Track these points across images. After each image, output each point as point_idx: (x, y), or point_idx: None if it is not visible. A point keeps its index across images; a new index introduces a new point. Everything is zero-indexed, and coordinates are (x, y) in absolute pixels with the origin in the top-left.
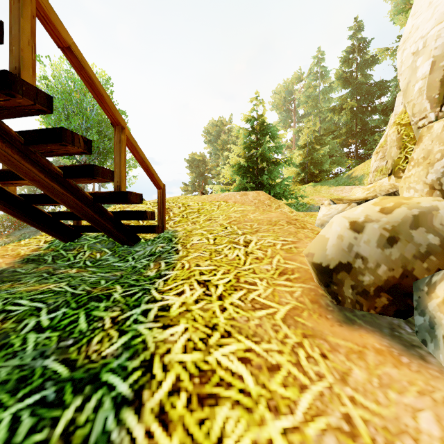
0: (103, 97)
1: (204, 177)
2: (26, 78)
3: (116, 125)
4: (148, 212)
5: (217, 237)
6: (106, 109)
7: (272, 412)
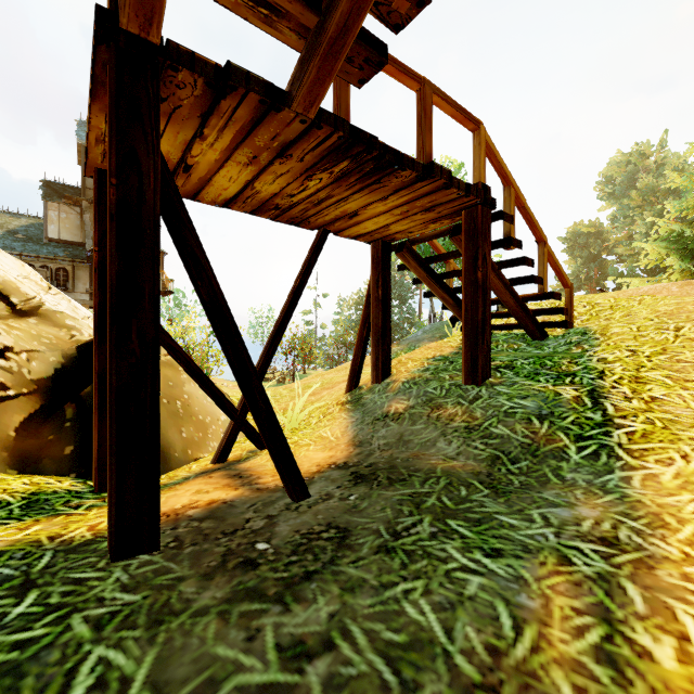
0: (535, 226)
1: (598, 263)
2: (512, 235)
3: (539, 242)
4: (563, 308)
5: (641, 326)
6: (535, 233)
7: (683, 390)
